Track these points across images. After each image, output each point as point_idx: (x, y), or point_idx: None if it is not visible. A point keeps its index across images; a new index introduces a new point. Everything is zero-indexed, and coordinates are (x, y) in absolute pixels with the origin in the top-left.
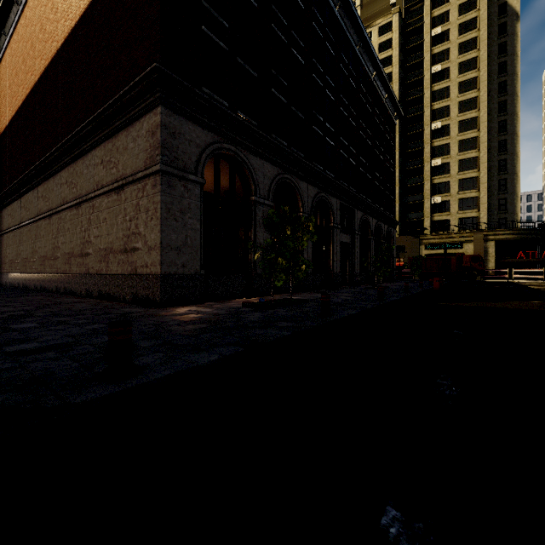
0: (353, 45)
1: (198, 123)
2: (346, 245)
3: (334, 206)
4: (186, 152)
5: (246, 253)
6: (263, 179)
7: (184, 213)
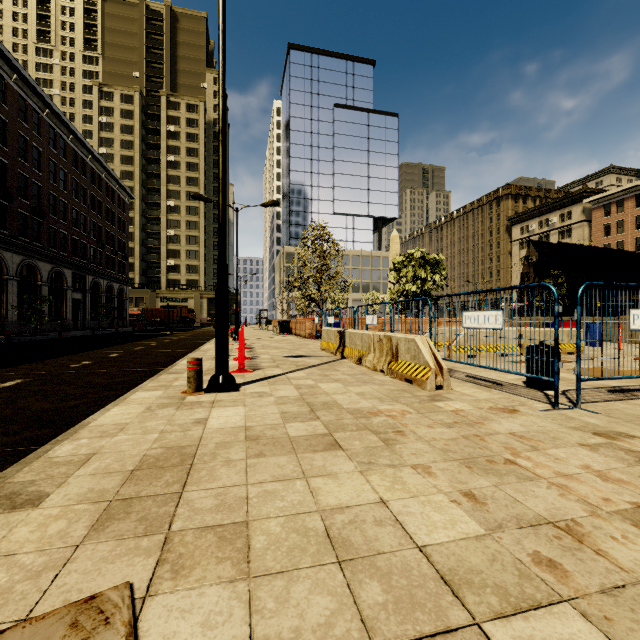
0: (85, 158)
1: None
2: (78, 301)
3: (67, 275)
4: None
5: None
6: (13, 264)
7: None
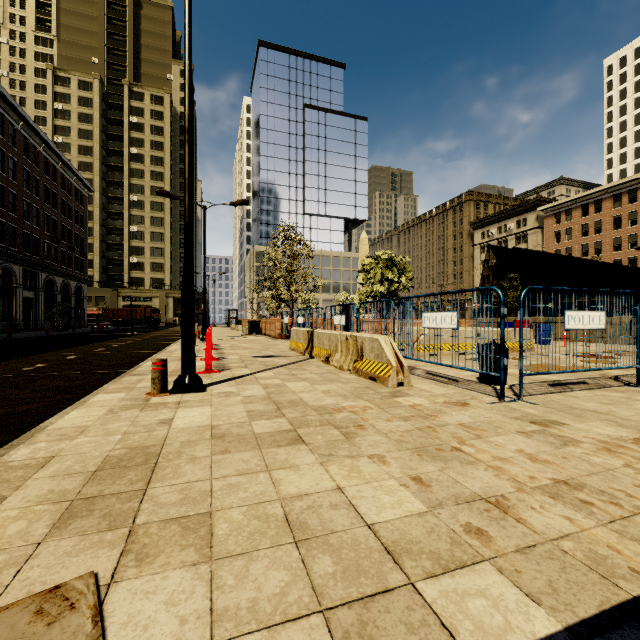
0: (38, 147)
1: None
2: (30, 299)
3: (17, 272)
4: None
5: None
6: None
7: None
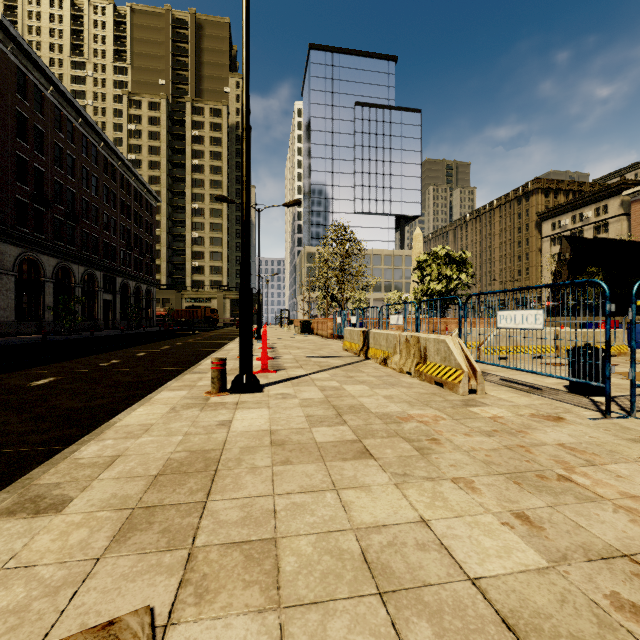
0: (115, 165)
1: (14, 245)
2: (109, 301)
3: (99, 277)
4: (8, 261)
5: (37, 309)
6: (49, 267)
7: (7, 291)
